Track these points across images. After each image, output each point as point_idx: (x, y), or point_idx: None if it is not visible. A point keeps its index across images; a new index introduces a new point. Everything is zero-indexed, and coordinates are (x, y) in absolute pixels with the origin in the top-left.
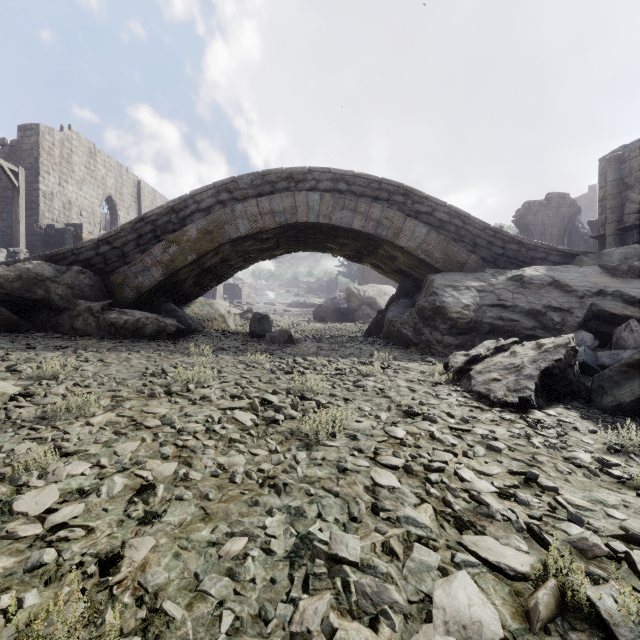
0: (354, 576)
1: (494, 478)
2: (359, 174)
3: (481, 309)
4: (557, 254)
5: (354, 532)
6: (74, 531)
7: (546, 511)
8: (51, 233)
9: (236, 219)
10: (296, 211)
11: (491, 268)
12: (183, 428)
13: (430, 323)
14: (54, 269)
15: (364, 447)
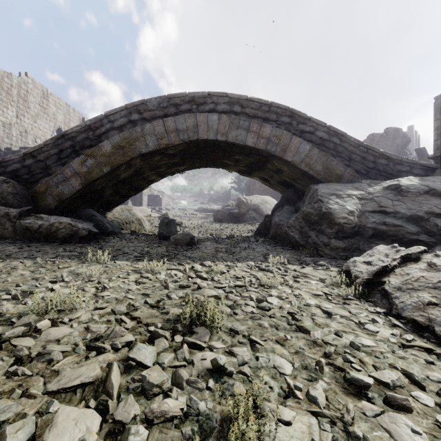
0: None
1: None
2: (252, 98)
3: (363, 215)
4: (419, 168)
5: None
6: None
7: None
8: (9, 154)
9: (145, 136)
10: (197, 130)
11: (364, 179)
12: None
13: (316, 227)
14: None
15: None
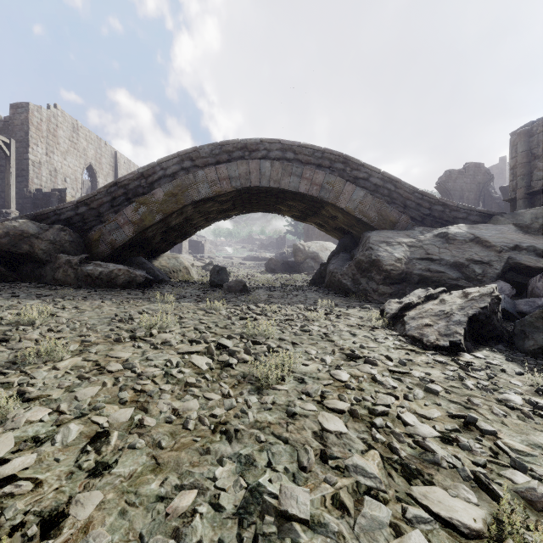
0: (305, 536)
1: (435, 421)
2: (305, 145)
3: (411, 262)
4: (476, 214)
5: (304, 483)
6: (20, 486)
7: (489, 457)
8: (39, 197)
9: (198, 184)
10: (250, 177)
11: (419, 226)
12: (142, 372)
13: (367, 274)
14: (38, 227)
15: (311, 391)
